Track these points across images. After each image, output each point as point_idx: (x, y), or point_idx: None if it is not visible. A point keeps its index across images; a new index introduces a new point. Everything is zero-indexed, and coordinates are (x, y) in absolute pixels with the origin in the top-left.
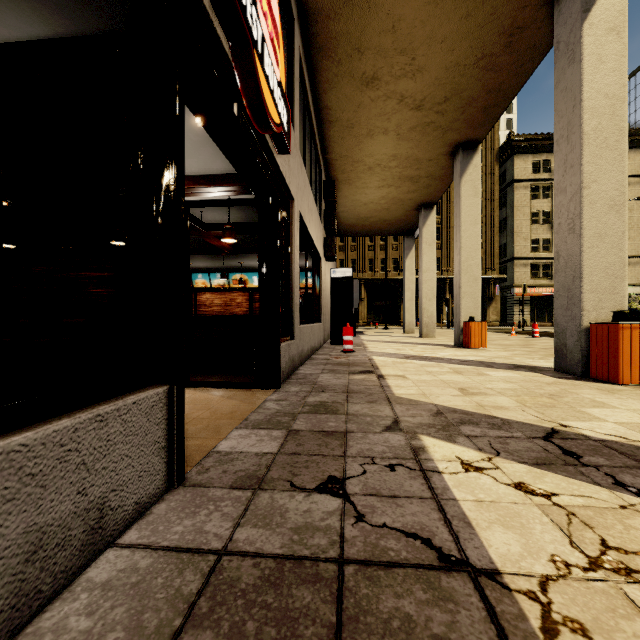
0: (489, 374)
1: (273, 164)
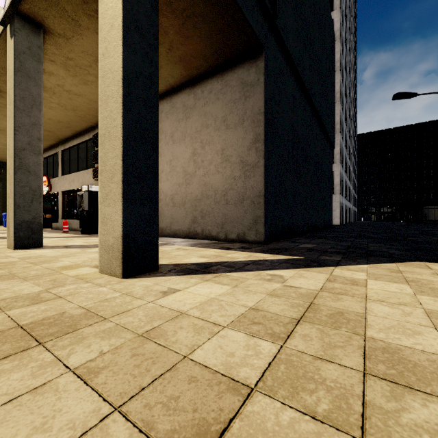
0: (1, 232)
1: (54, 193)
